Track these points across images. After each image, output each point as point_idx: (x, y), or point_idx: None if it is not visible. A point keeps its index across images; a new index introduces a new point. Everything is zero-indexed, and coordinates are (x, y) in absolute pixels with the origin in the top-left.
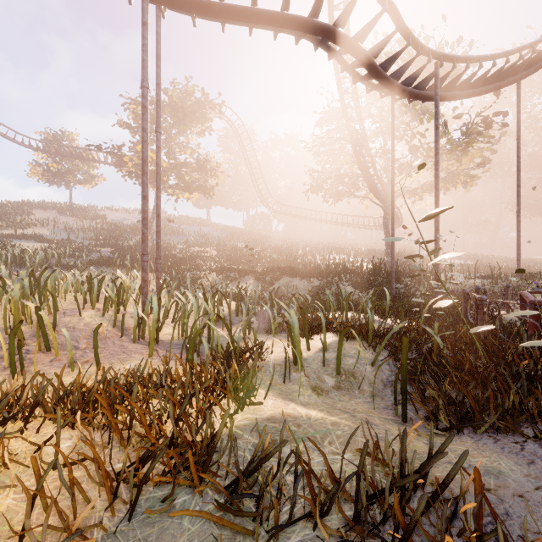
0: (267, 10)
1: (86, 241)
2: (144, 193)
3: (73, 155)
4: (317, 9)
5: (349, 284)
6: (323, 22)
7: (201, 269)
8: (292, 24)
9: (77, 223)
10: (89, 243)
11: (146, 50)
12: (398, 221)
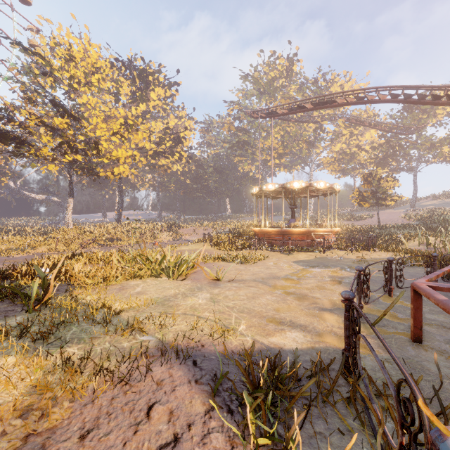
0: None
1: None
2: None
3: None
4: None
5: None
6: None
7: None
8: None
9: None
10: None
11: None
12: None
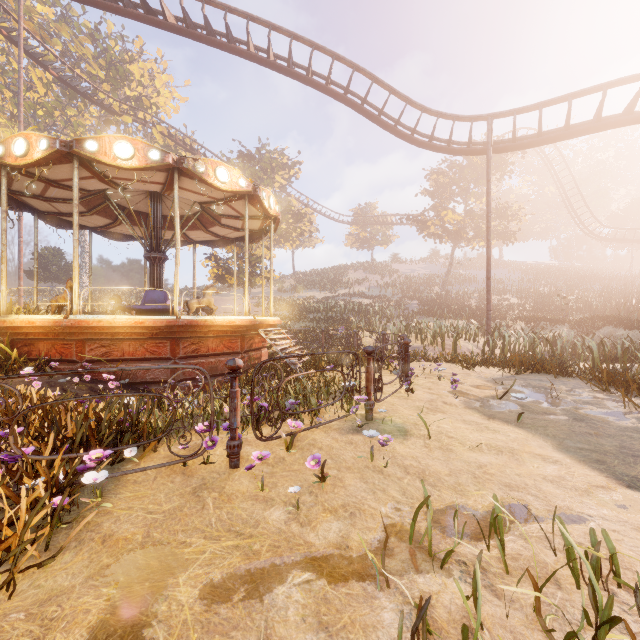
0: (578, 129)
1: (394, 296)
2: (488, 276)
3: (376, 222)
4: (630, 110)
5: None
6: (638, 114)
7: (508, 318)
8: (604, 129)
9: (379, 279)
10: (399, 297)
11: (489, 195)
12: None
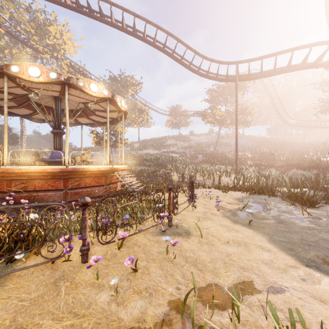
0: (280, 70)
1: (190, 152)
2: (236, 144)
3: (181, 115)
4: (304, 62)
5: None
6: (308, 64)
7: (246, 165)
8: (292, 71)
9: (183, 144)
10: (192, 153)
11: (237, 102)
12: None
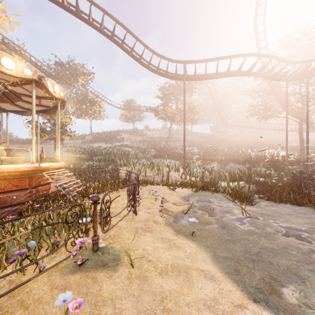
0: (221, 74)
1: (143, 147)
2: (184, 140)
3: (135, 109)
4: (240, 69)
5: (264, 166)
6: (243, 72)
7: (193, 159)
8: (230, 76)
9: (137, 138)
10: (146, 147)
11: (184, 100)
12: (314, 127)
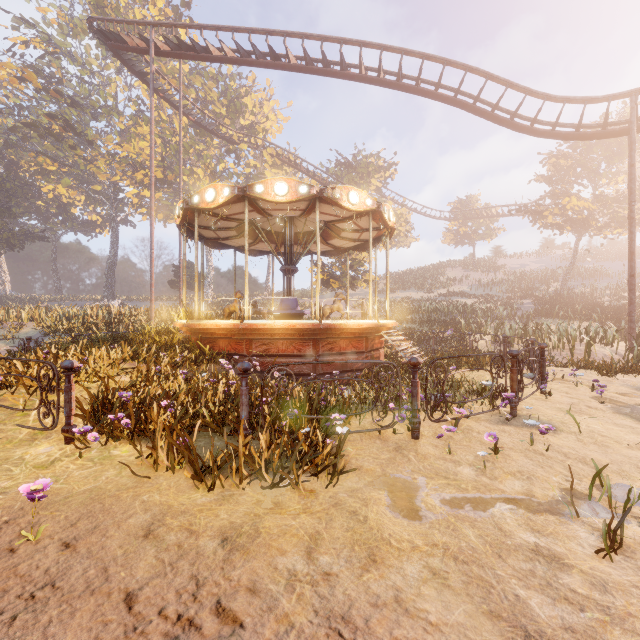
0: None
1: (501, 294)
2: (632, 273)
3: (478, 216)
4: None
5: None
6: None
7: None
8: None
9: (482, 277)
10: (507, 296)
11: (633, 182)
12: None
